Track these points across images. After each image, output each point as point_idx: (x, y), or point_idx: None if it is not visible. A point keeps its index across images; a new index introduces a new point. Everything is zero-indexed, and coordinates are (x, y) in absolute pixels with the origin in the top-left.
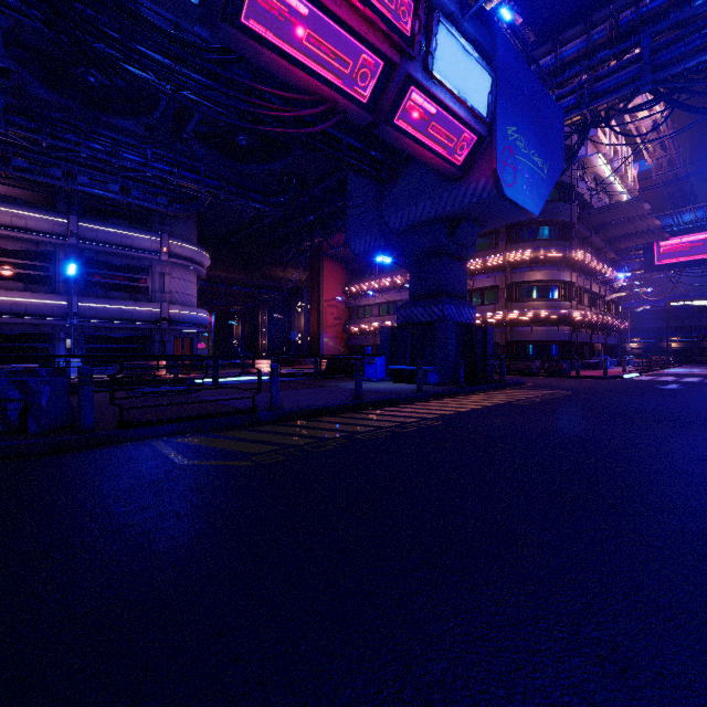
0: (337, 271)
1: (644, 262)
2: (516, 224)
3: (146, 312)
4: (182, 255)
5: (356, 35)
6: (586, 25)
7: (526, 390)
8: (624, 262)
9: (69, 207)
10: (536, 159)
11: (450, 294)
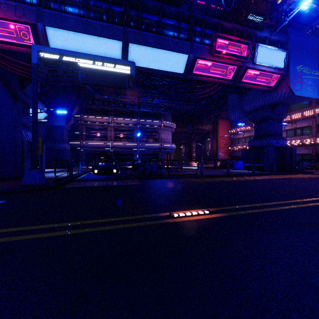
0: (225, 123)
1: None
2: None
3: (157, 146)
4: (167, 126)
5: (226, 63)
6: None
7: (308, 175)
8: None
9: (137, 115)
10: (316, 73)
11: (272, 135)
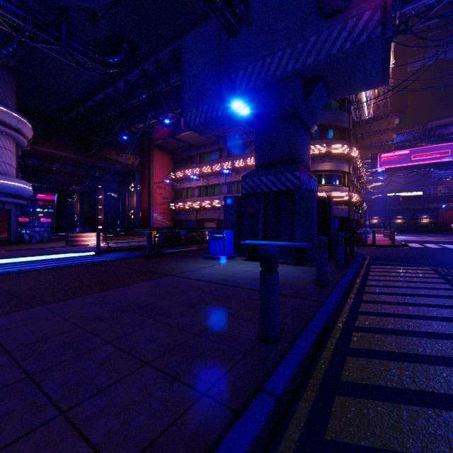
0: (165, 159)
1: (371, 167)
2: None
3: None
4: None
5: None
6: None
7: (394, 266)
8: None
9: None
10: None
11: (301, 162)
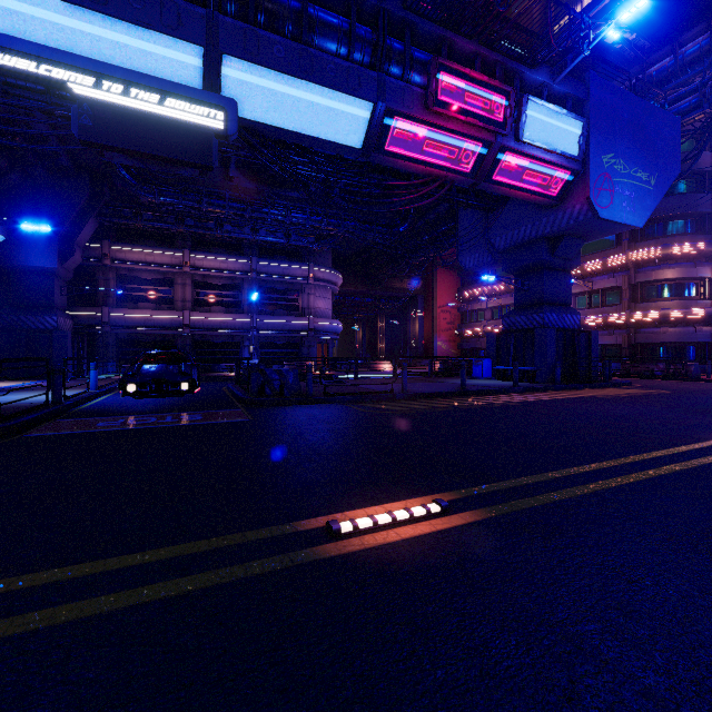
0: (450, 278)
1: None
2: None
3: (299, 324)
4: (323, 278)
5: (460, 134)
6: (709, 23)
7: (625, 389)
8: None
9: (250, 251)
10: (639, 175)
11: (551, 303)
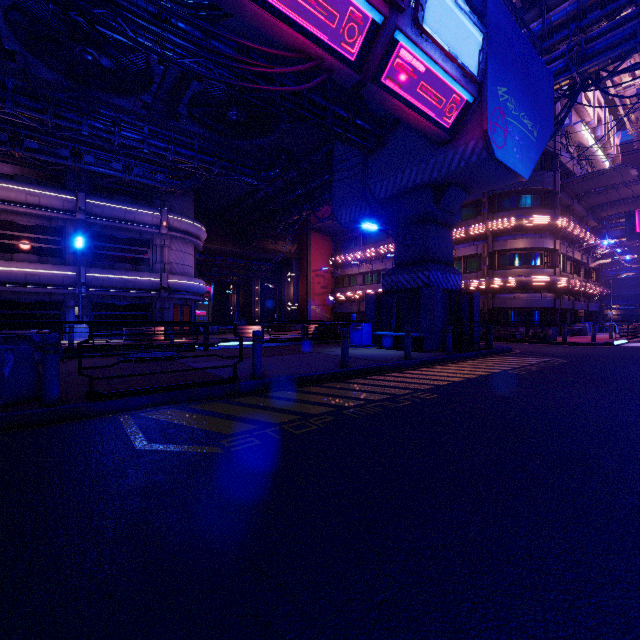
0: (324, 243)
1: (626, 230)
2: (498, 194)
3: (147, 281)
4: (180, 229)
5: None
6: None
7: (516, 357)
8: (605, 230)
9: (78, 185)
10: (526, 122)
11: (435, 260)
